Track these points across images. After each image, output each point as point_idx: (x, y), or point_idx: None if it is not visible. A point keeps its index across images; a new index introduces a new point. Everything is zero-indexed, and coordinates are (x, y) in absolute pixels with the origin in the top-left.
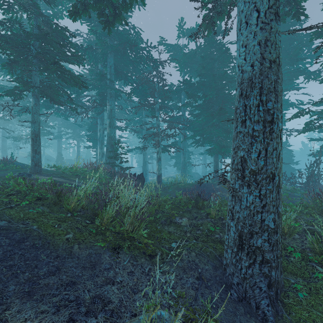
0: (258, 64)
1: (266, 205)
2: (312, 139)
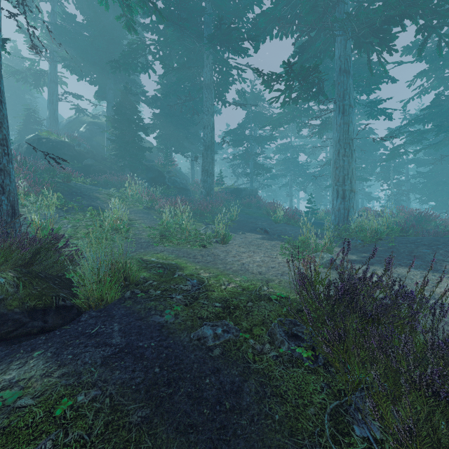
0: None
1: None
2: None
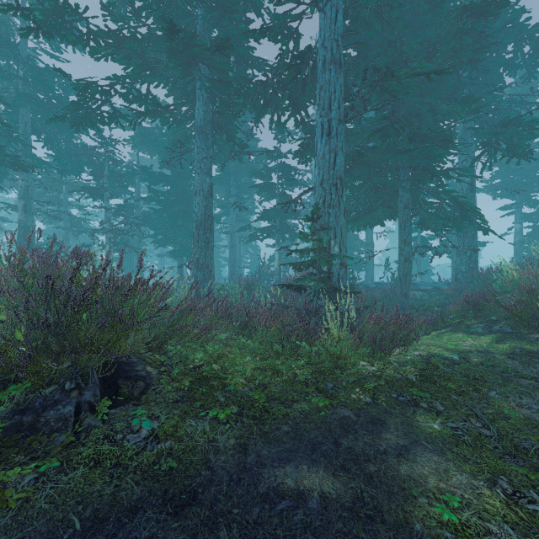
0: (203, 215)
1: (206, 279)
2: (268, 245)
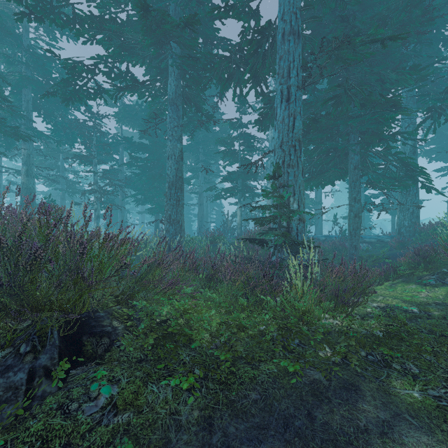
0: (175, 177)
1: (177, 232)
2: (231, 204)
